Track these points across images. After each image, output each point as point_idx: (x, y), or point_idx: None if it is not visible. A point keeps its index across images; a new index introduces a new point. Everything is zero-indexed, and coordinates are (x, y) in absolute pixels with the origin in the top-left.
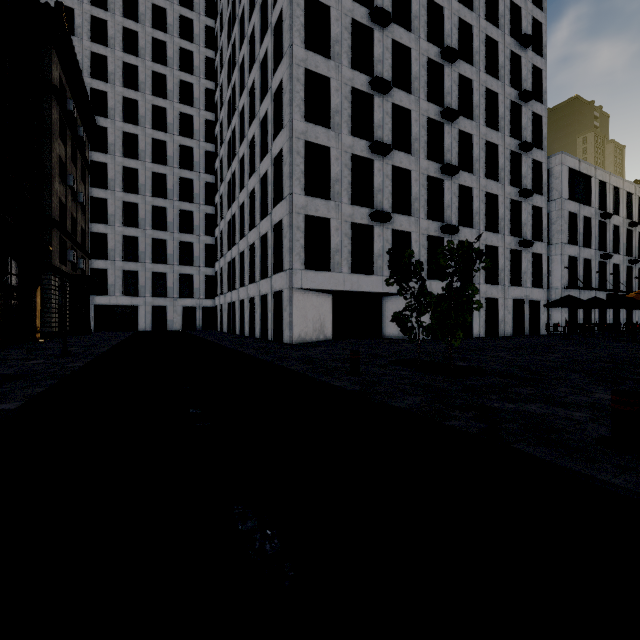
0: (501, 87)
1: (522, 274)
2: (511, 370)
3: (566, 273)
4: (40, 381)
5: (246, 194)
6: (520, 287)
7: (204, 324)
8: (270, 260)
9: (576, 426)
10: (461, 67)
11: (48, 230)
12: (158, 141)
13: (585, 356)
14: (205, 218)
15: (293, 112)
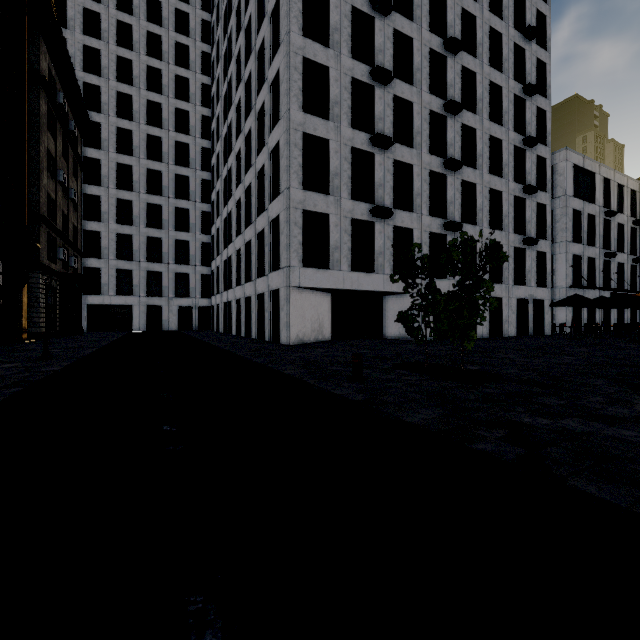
0: (505, 80)
1: (526, 273)
2: (528, 375)
3: (570, 272)
4: (2, 389)
5: (242, 190)
6: (524, 286)
7: (200, 324)
8: (267, 258)
9: (635, 451)
10: (464, 59)
11: (36, 226)
12: (153, 137)
13: (601, 358)
14: (201, 216)
15: (290, 102)
